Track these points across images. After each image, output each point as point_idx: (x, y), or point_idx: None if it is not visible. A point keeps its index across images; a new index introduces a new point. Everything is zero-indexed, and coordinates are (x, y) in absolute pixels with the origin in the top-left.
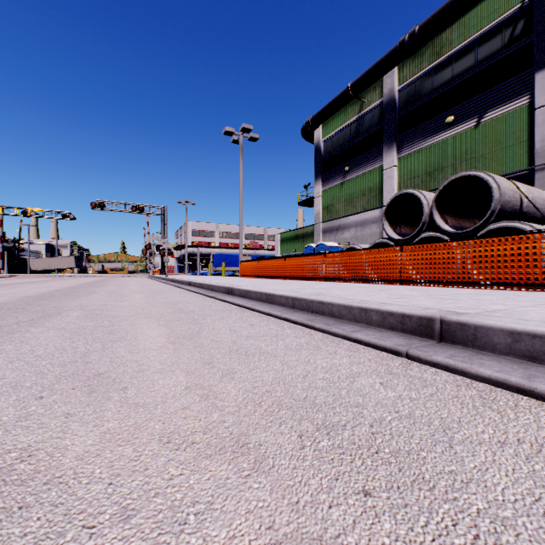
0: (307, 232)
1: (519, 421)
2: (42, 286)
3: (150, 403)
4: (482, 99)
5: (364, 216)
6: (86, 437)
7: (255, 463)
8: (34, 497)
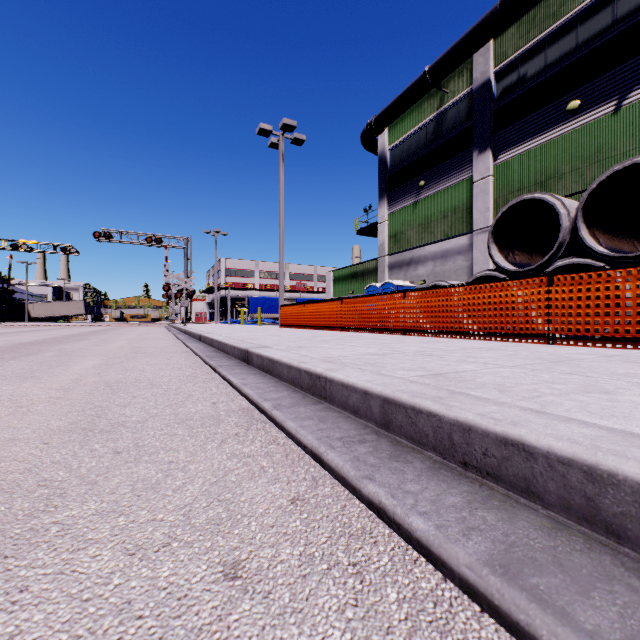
0: (369, 268)
1: None
2: None
3: None
4: (625, 71)
5: (445, 246)
6: None
7: None
8: None
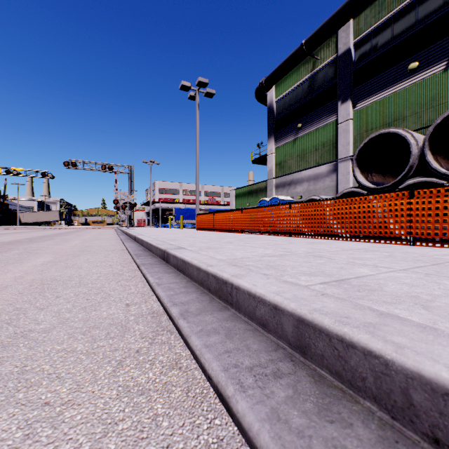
0: (260, 187)
1: None
2: None
3: None
4: None
5: (317, 171)
6: None
7: None
8: None
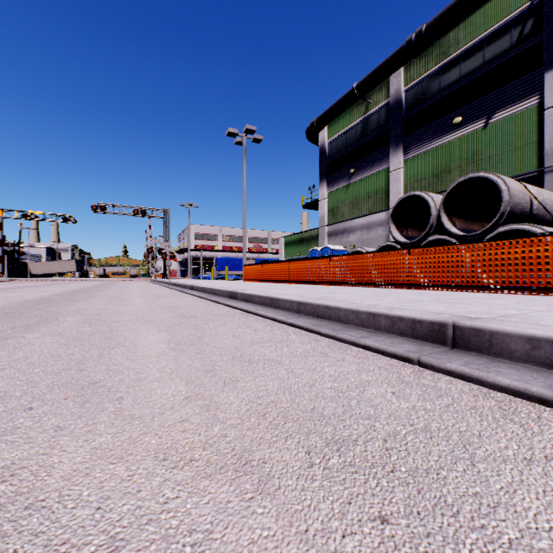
0: (312, 235)
1: (545, 436)
2: (41, 290)
3: (146, 414)
4: (490, 99)
5: (369, 219)
6: (75, 453)
7: (259, 484)
8: (12, 525)
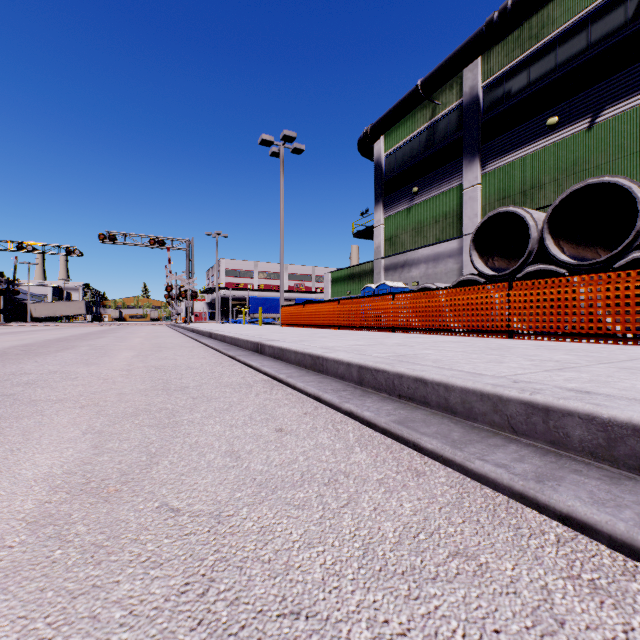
0: (365, 269)
1: None
2: (16, 338)
3: None
4: (597, 92)
5: (437, 249)
6: None
7: None
8: None
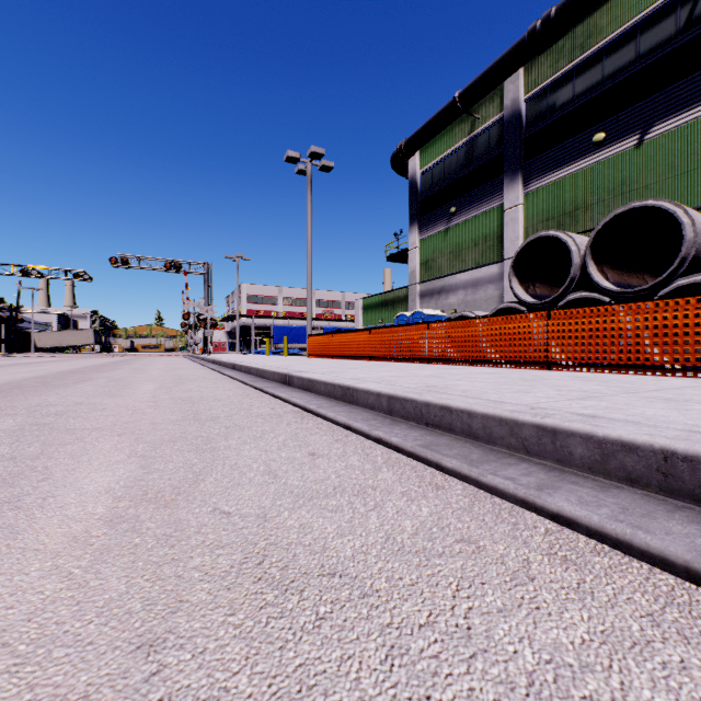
0: (399, 296)
1: None
2: (26, 370)
3: None
4: (646, 107)
5: (476, 274)
6: None
7: None
8: None
